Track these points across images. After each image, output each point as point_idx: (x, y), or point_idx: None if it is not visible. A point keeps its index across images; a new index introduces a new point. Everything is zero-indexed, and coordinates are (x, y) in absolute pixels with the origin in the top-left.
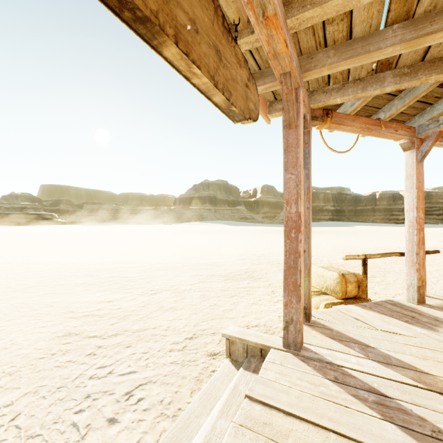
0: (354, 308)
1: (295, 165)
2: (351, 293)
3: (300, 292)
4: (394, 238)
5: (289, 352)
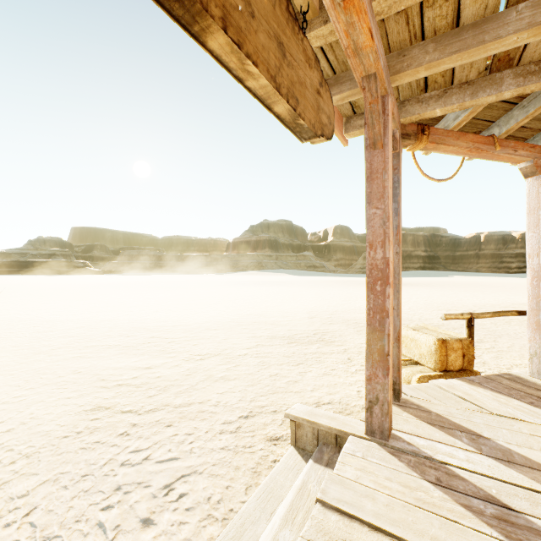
0: (457, 383)
1: (382, 196)
2: (454, 364)
3: (388, 363)
4: (506, 292)
5: (374, 441)
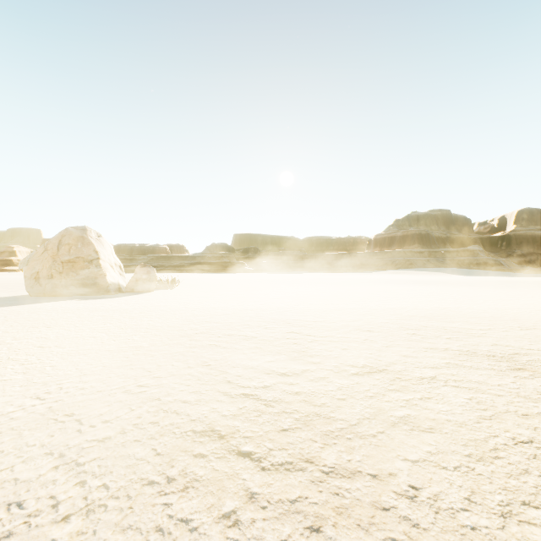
0: None
1: None
2: None
3: None
4: None
5: None
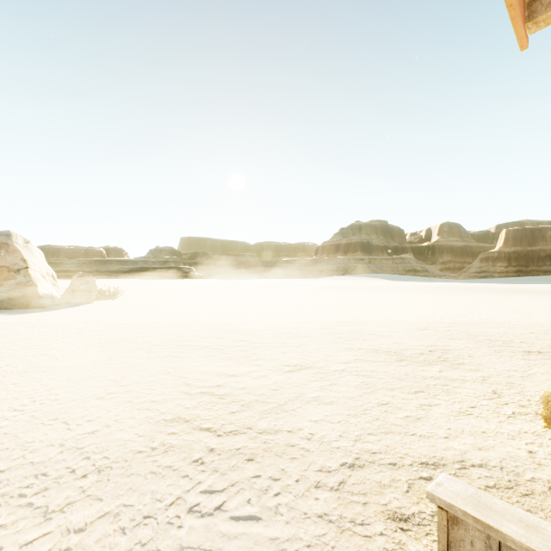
0: None
1: None
2: None
3: None
4: None
5: None
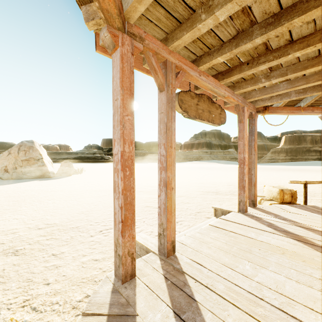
0: (284, 206)
1: (243, 138)
2: (287, 200)
3: (244, 189)
4: None
5: (240, 213)
